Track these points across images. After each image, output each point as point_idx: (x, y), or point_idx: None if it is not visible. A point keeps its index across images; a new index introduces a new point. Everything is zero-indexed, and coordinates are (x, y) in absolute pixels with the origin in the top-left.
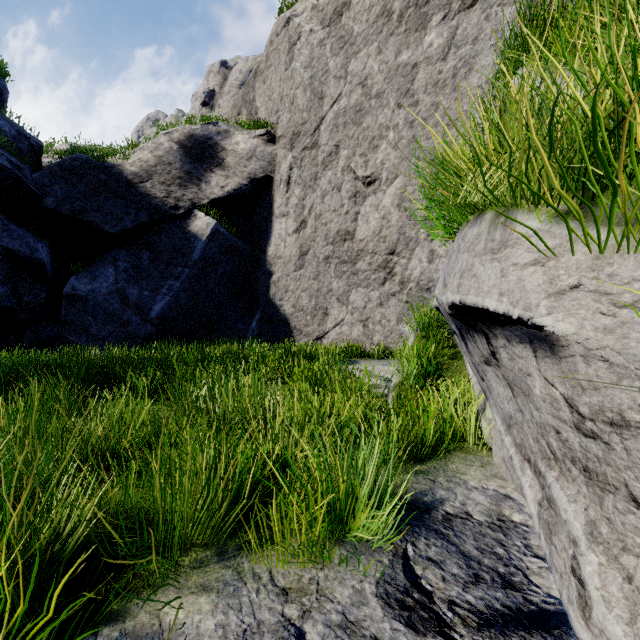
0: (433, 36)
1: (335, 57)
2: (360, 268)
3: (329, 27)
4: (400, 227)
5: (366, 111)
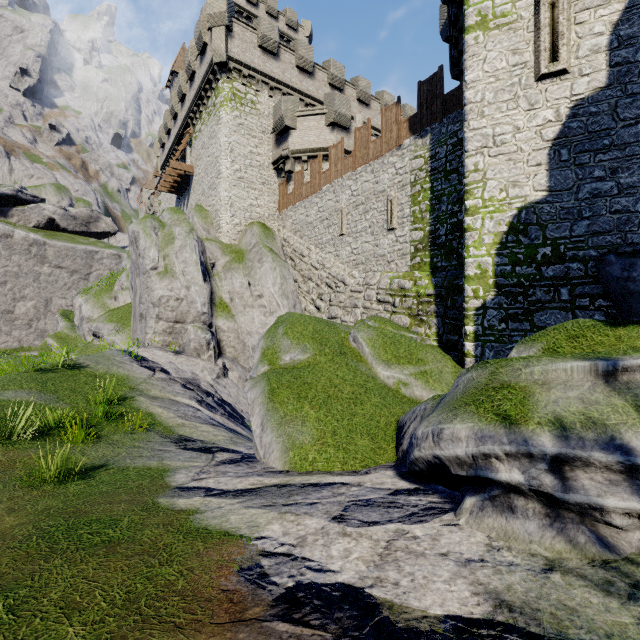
0: (46, 269)
1: (5, 251)
2: (17, 324)
3: (1, 238)
4: (35, 314)
5: (21, 276)
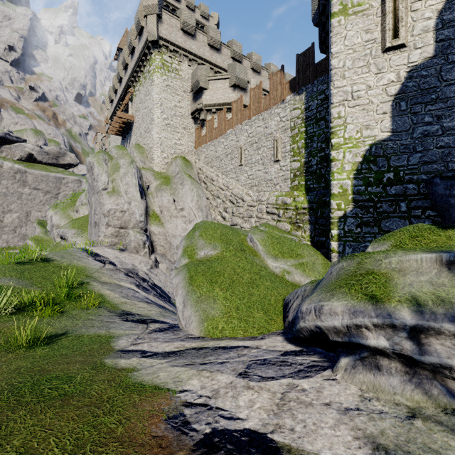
0: (27, 190)
1: None
2: (5, 230)
3: None
4: (18, 222)
5: (8, 195)
